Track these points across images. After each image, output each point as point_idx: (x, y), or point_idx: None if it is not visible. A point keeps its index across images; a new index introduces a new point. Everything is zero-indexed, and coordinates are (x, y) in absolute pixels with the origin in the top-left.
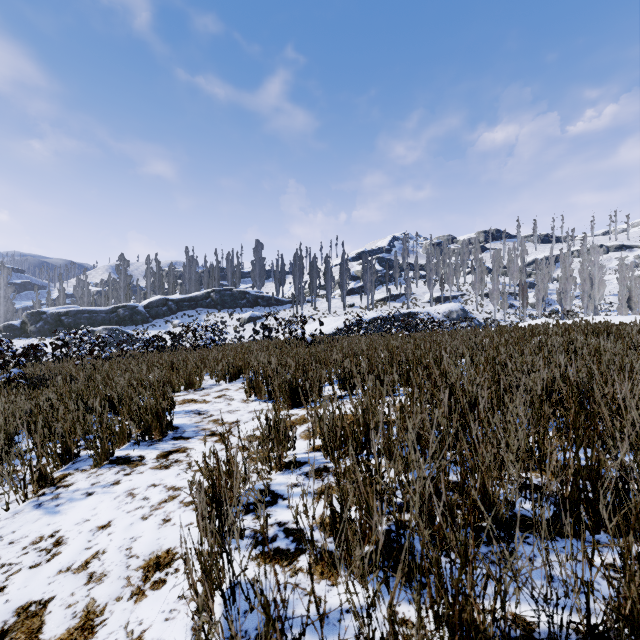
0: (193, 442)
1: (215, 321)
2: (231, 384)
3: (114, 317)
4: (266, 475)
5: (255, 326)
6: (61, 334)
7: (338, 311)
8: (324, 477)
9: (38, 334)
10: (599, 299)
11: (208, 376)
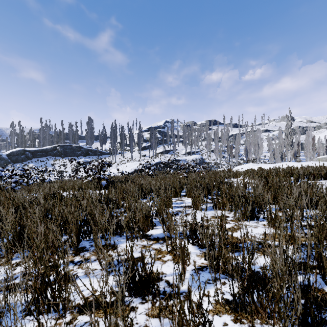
0: None
1: (59, 164)
2: None
3: None
4: None
5: (86, 167)
6: None
7: (137, 158)
8: None
9: None
10: (260, 154)
11: None
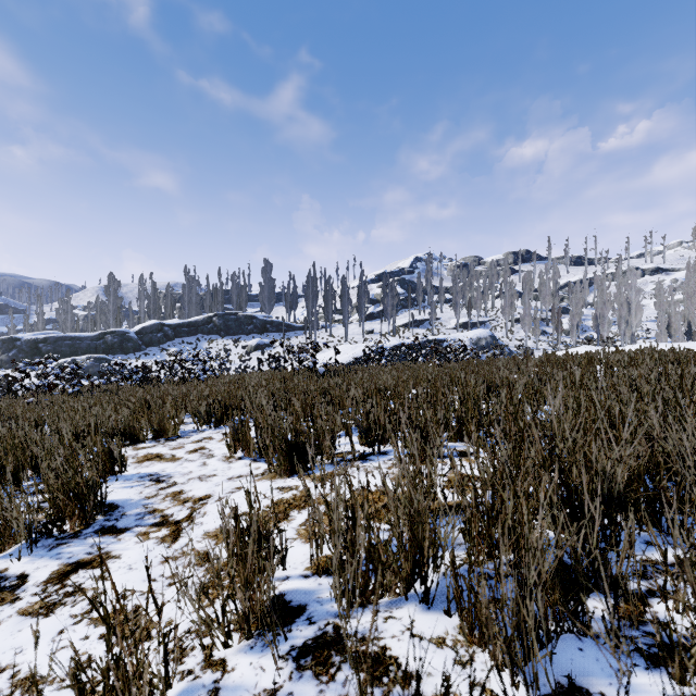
0: (125, 541)
1: (218, 349)
2: (216, 430)
3: (101, 344)
4: (219, 650)
5: (263, 355)
6: (20, 364)
7: (356, 338)
8: (334, 671)
9: (11, 364)
10: (636, 325)
11: (191, 418)
